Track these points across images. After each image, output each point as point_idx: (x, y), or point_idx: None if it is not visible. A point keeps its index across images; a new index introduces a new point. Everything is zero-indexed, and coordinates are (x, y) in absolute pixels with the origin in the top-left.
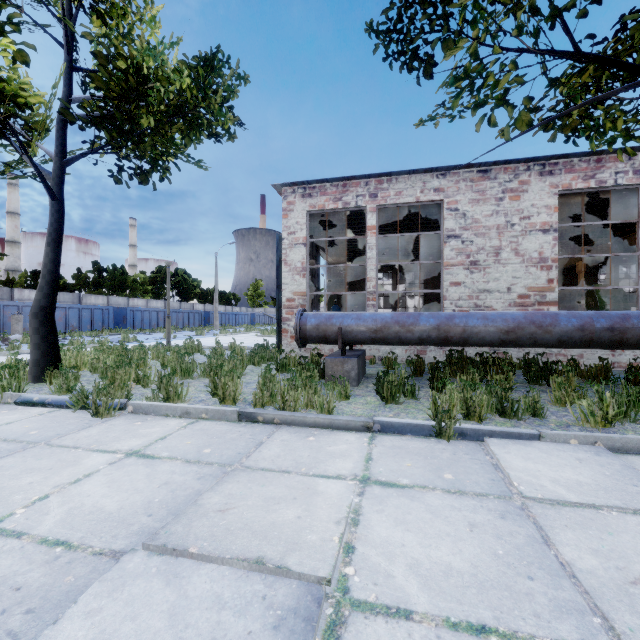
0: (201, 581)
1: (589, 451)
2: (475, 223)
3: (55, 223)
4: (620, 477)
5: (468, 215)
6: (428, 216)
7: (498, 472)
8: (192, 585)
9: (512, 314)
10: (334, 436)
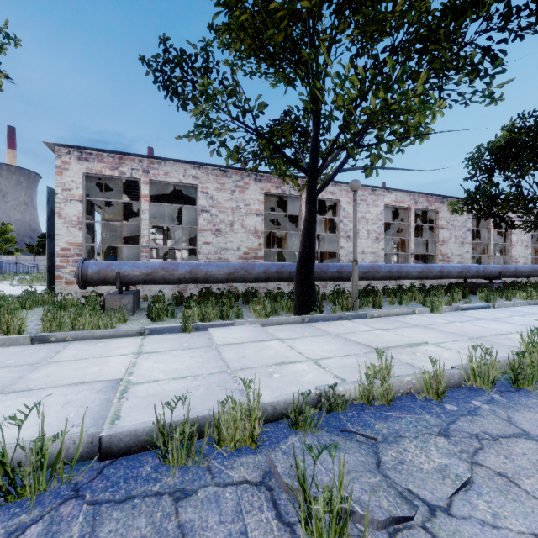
0: (50, 393)
1: (252, 326)
2: (219, 204)
3: None
4: (258, 333)
5: (214, 198)
6: (190, 192)
7: (210, 340)
8: (45, 395)
9: (233, 264)
10: (117, 340)
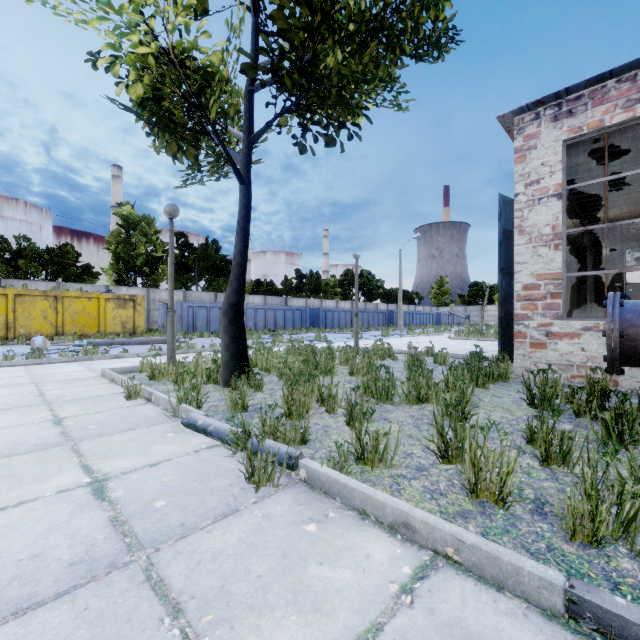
0: None
1: None
2: None
3: (243, 209)
4: None
5: None
6: None
7: None
8: None
9: None
10: None
